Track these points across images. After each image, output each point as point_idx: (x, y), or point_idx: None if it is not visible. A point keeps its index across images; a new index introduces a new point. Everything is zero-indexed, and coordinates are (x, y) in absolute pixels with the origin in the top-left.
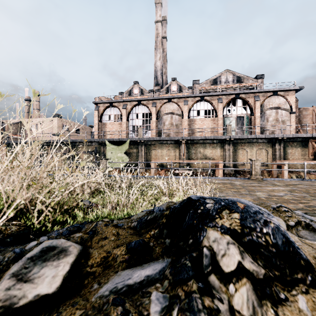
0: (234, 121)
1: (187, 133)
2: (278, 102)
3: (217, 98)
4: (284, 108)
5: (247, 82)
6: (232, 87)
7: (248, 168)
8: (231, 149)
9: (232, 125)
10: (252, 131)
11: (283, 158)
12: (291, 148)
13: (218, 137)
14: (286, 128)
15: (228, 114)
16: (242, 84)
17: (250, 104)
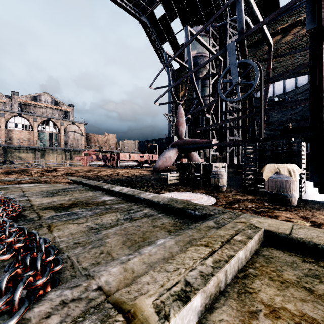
0: (47, 135)
1: (4, 140)
2: (75, 128)
3: (33, 117)
4: (78, 132)
5: (62, 107)
6: (51, 107)
7: (51, 165)
8: (40, 154)
9: (46, 138)
10: (59, 143)
11: (71, 160)
12: (75, 155)
13: (30, 146)
14: (80, 143)
15: (43, 130)
16: (58, 107)
17: (58, 126)
